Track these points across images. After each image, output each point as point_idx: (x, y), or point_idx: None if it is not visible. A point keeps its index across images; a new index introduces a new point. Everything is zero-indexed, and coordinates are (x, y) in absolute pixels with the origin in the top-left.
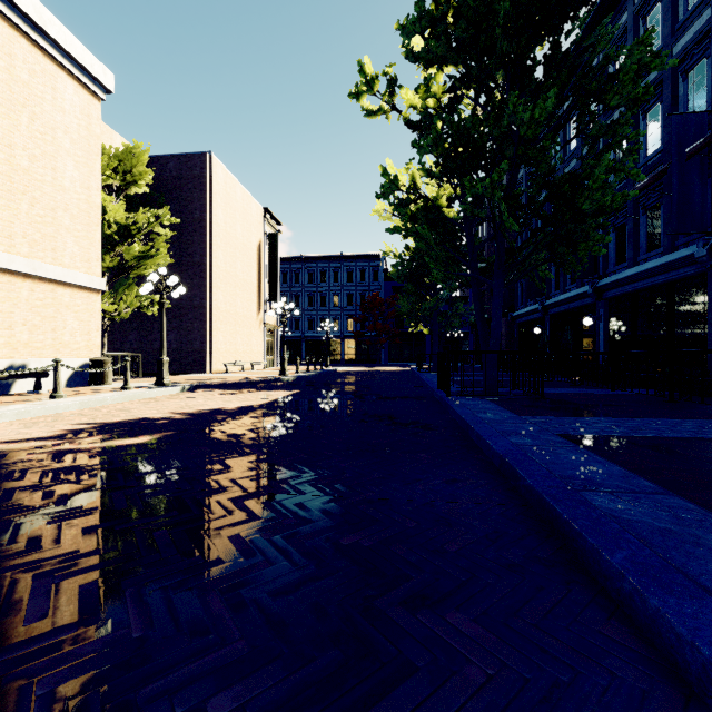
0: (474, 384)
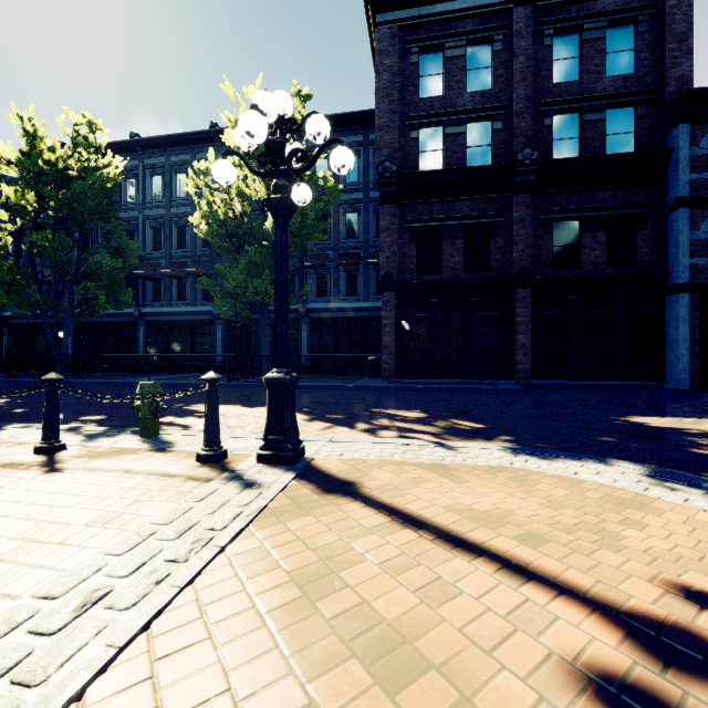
0: (4, 377)
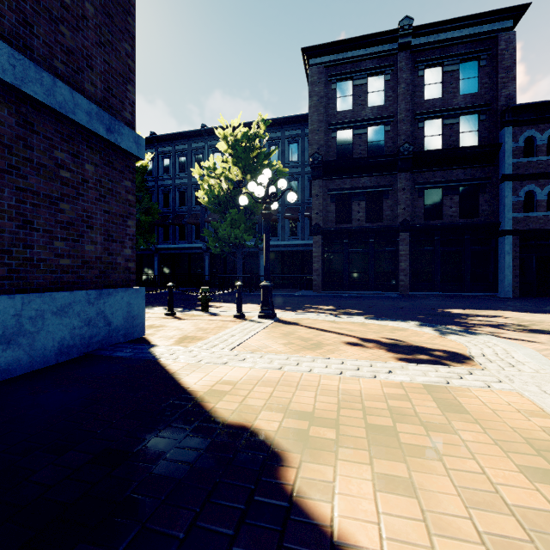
0: None
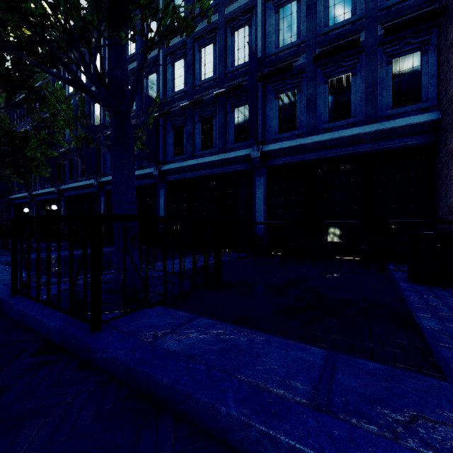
0: None
